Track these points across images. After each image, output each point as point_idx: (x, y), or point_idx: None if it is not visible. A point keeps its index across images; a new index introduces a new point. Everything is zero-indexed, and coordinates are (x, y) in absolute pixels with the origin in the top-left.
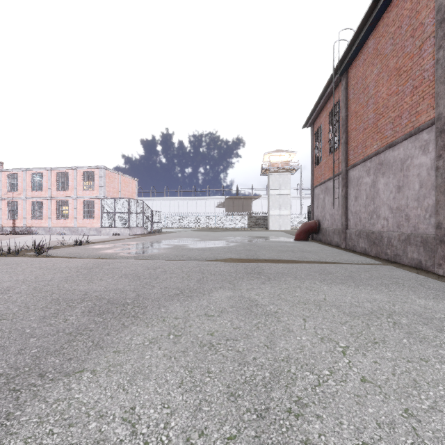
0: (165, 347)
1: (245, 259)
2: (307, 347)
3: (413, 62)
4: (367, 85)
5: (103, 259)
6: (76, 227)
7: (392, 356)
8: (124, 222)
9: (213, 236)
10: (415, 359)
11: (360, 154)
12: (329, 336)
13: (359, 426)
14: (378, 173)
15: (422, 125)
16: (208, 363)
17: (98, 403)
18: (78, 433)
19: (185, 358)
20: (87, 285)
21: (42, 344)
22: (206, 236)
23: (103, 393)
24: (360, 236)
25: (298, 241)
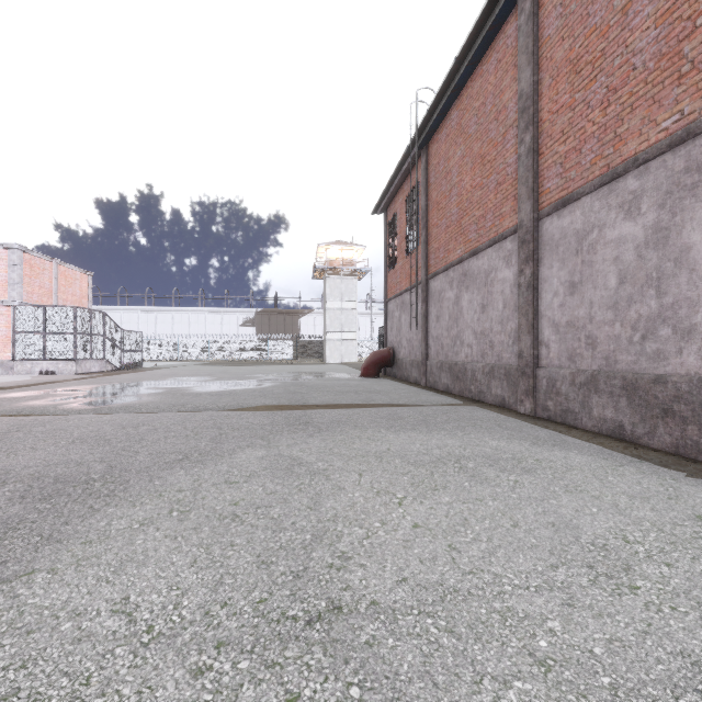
0: (167, 527)
1: (286, 405)
2: (360, 503)
3: (497, 151)
4: (450, 169)
5: (30, 417)
6: None
7: (450, 500)
8: (66, 351)
9: (236, 372)
10: (471, 500)
11: (442, 259)
12: (386, 489)
13: (402, 566)
14: (462, 286)
15: (505, 231)
16: (231, 537)
17: (69, 603)
18: (46, 637)
19: (199, 535)
20: (7, 459)
21: None
22: (224, 374)
23: (76, 591)
24: (442, 369)
25: (366, 378)
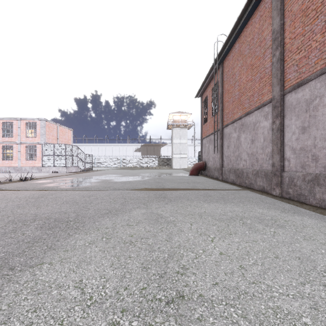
0: (100, 245)
1: (155, 188)
2: (191, 239)
3: (260, 62)
4: (234, 73)
5: (47, 191)
6: (20, 167)
7: (238, 240)
8: (62, 163)
9: (132, 172)
10: (250, 241)
11: (230, 117)
12: (205, 232)
13: (215, 275)
14: (241, 131)
15: (265, 102)
16: (129, 253)
17: (56, 280)
18: (45, 297)
19: (114, 251)
20: (37, 210)
21: (8, 250)
22: (127, 173)
23: (60, 275)
24: (230, 172)
25: (192, 176)
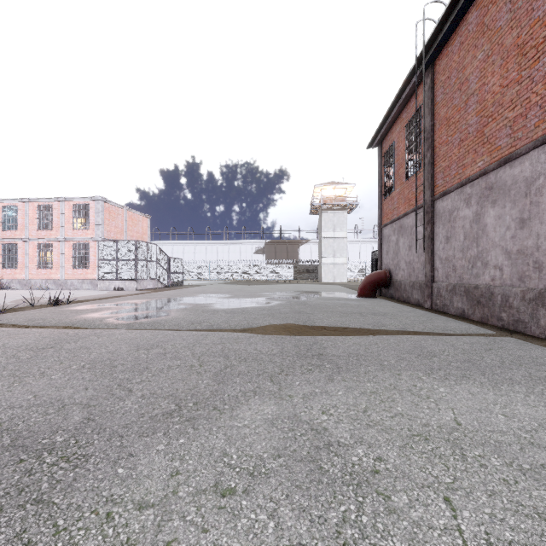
0: None
1: (294, 327)
2: None
3: None
4: (466, 77)
5: (76, 330)
6: (64, 279)
7: None
8: (130, 273)
9: (249, 290)
10: None
11: (454, 176)
12: None
13: None
14: (485, 202)
15: None
16: None
17: None
18: None
19: None
20: (5, 390)
21: None
22: (240, 291)
23: None
24: (455, 292)
25: (363, 298)
